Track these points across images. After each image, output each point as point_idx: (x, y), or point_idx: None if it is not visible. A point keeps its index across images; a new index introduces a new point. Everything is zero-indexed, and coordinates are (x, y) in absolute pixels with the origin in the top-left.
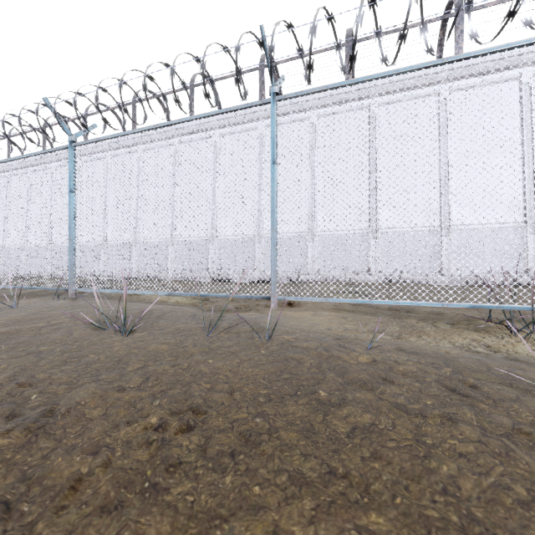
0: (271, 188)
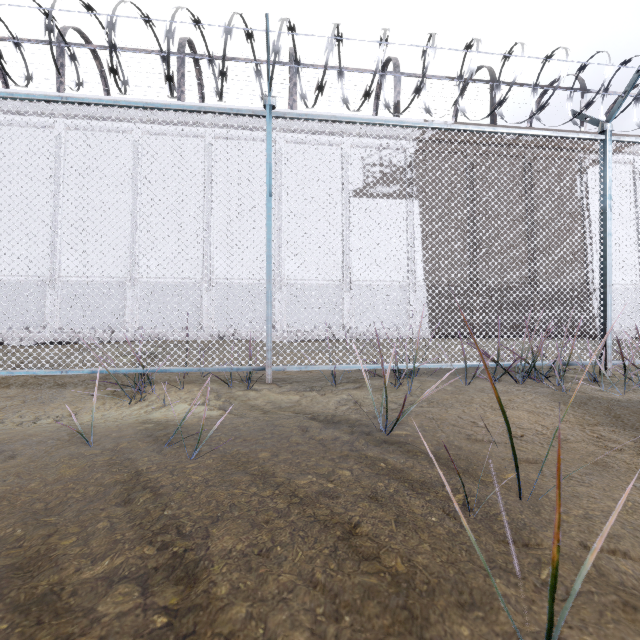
0: None
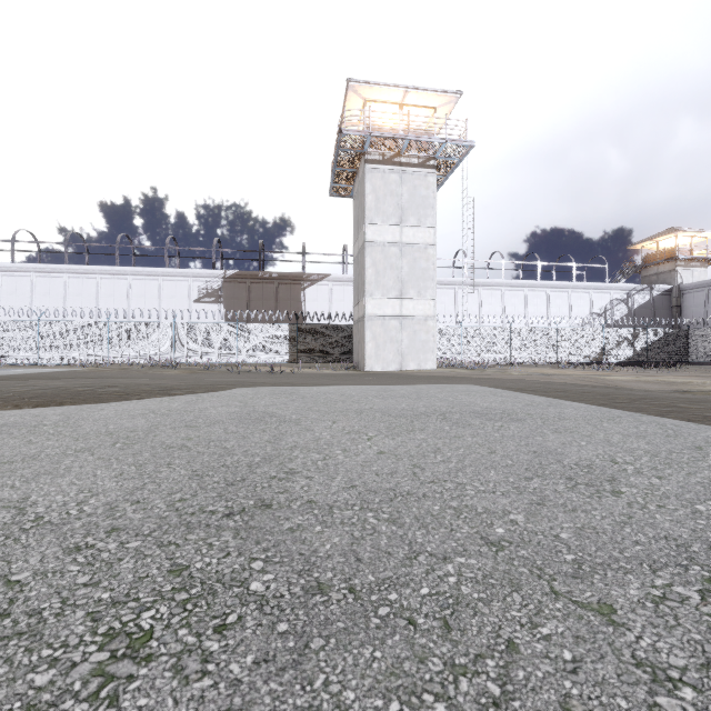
0: (38, 340)
